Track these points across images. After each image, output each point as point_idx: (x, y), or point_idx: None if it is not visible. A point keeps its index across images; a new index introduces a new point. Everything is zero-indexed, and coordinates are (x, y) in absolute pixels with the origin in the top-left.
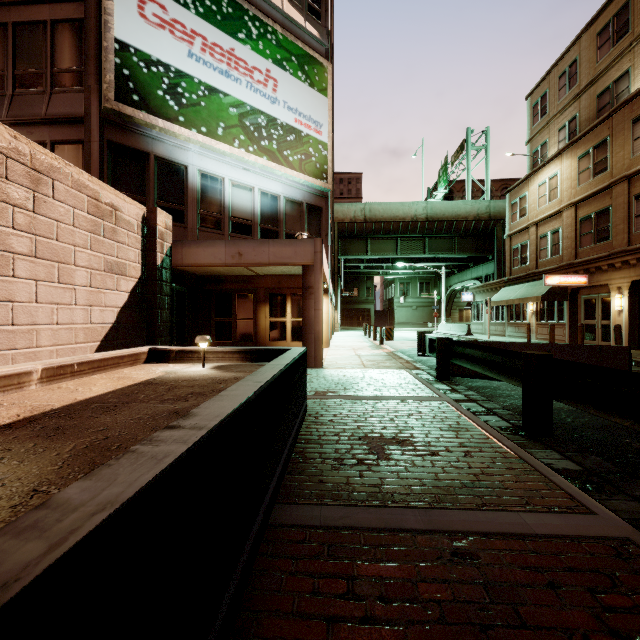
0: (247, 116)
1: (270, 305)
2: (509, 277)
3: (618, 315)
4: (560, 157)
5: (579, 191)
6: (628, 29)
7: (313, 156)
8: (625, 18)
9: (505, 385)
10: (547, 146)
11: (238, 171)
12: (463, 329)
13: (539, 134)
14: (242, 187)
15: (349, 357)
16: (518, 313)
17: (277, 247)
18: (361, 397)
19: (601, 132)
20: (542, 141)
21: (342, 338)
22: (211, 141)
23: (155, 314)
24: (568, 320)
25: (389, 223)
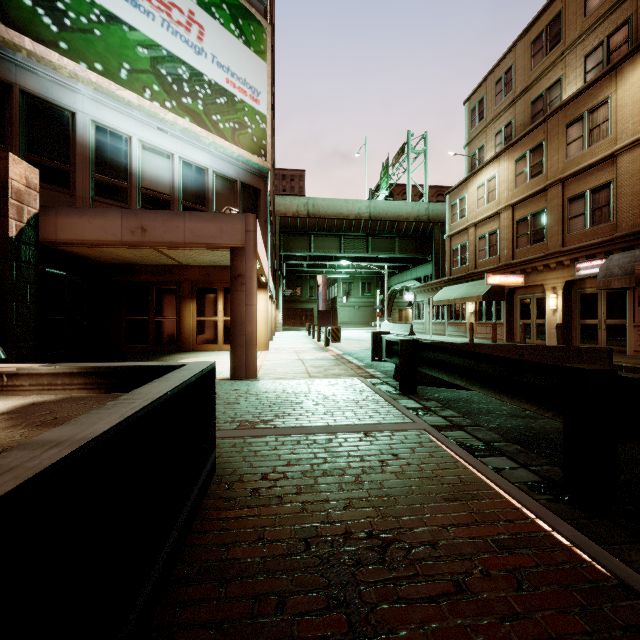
0: (163, 62)
1: (197, 301)
2: (449, 277)
3: (553, 314)
4: (498, 160)
5: (516, 193)
6: (560, 39)
7: (249, 127)
8: (557, 28)
9: (476, 395)
10: (484, 150)
11: (151, 131)
12: (406, 329)
13: (477, 138)
14: (157, 152)
15: (291, 362)
16: (458, 313)
17: (196, 222)
18: (307, 429)
19: (537, 136)
20: (480, 145)
21: (284, 339)
22: (110, 84)
23: (5, 309)
24: (506, 319)
25: (333, 220)
